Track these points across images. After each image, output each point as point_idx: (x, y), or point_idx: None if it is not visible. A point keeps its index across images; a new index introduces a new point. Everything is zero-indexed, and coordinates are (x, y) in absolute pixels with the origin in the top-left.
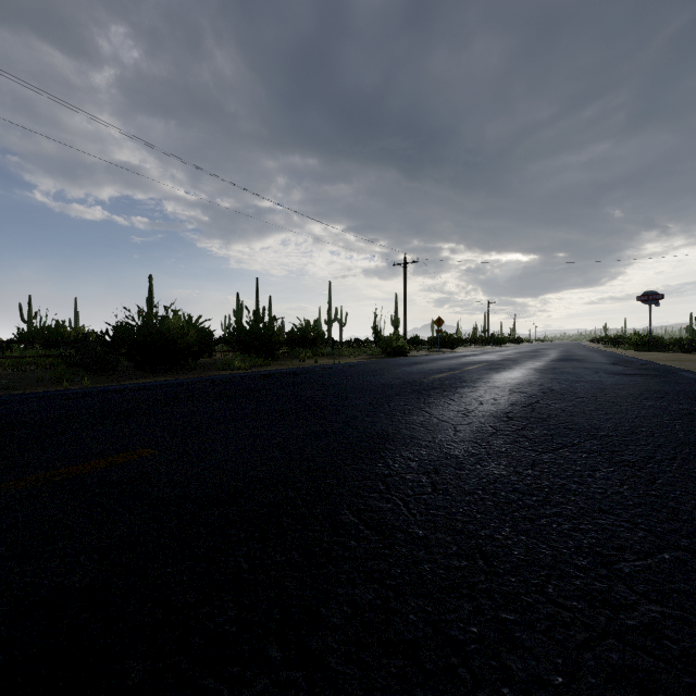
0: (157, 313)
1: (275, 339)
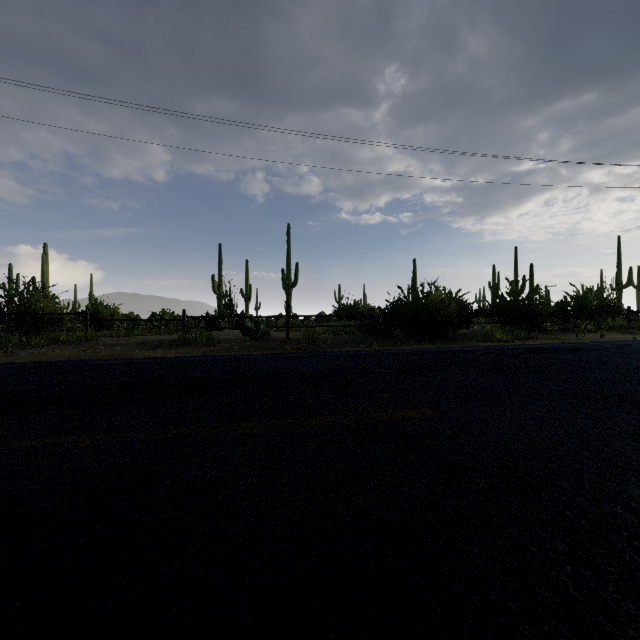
0: (422, 290)
1: (542, 310)
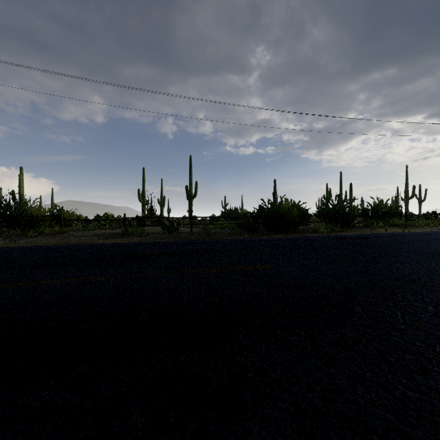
0: (276, 201)
1: (350, 214)
